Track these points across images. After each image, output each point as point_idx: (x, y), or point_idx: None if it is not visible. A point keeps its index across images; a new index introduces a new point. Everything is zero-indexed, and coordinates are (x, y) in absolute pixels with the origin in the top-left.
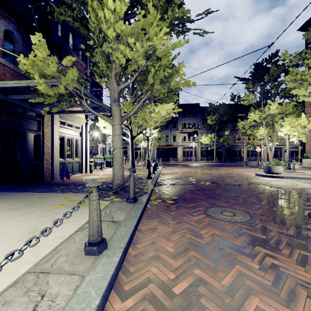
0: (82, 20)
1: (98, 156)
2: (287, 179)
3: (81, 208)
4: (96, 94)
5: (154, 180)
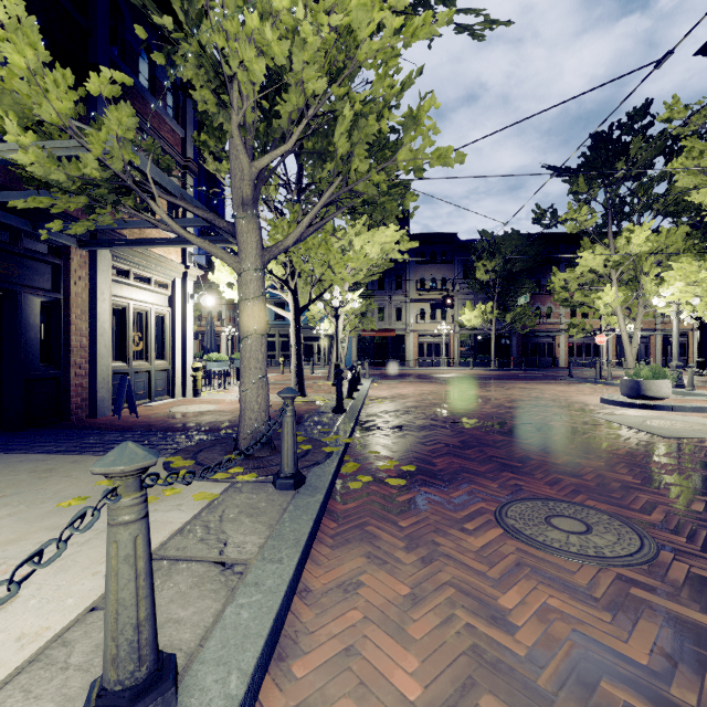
0: None
1: (215, 355)
2: (685, 413)
3: None
4: (210, 202)
5: (351, 415)
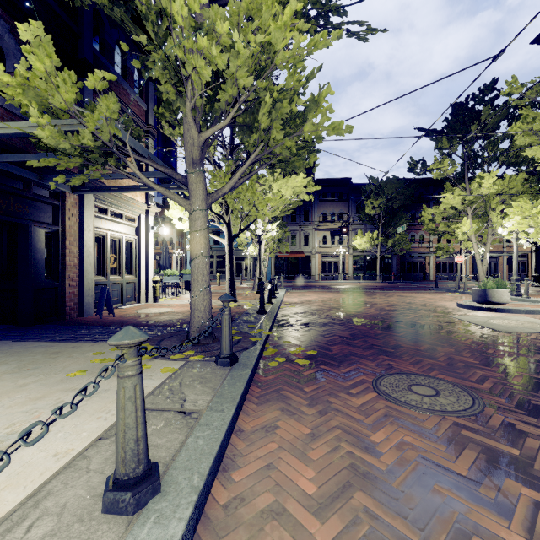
0: (129, 1)
1: (169, 271)
2: (519, 315)
3: None
4: (166, 157)
5: (270, 315)
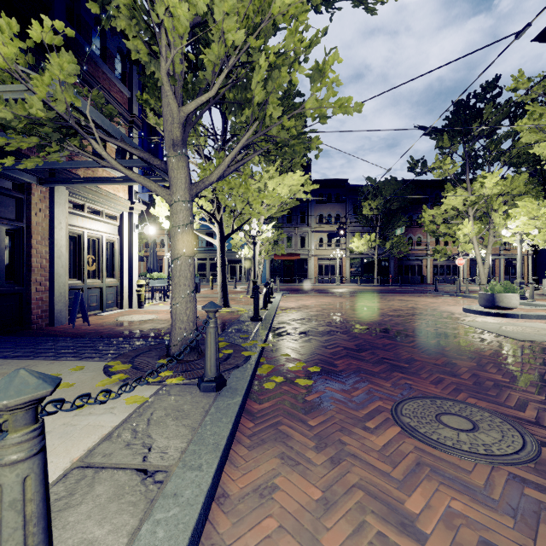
0: None
1: (156, 274)
2: (531, 320)
3: (75, 411)
4: (152, 150)
5: (266, 323)
